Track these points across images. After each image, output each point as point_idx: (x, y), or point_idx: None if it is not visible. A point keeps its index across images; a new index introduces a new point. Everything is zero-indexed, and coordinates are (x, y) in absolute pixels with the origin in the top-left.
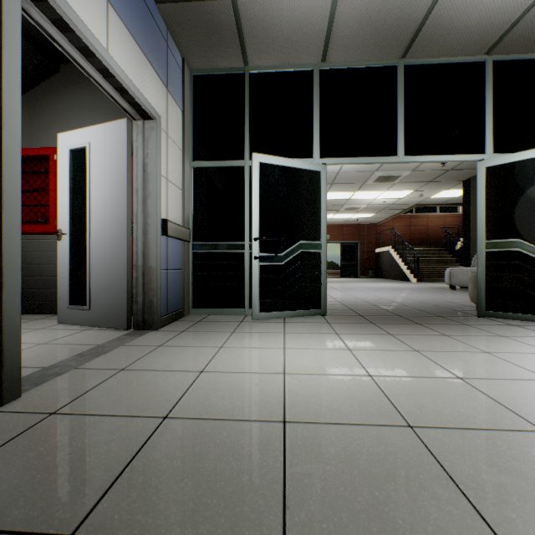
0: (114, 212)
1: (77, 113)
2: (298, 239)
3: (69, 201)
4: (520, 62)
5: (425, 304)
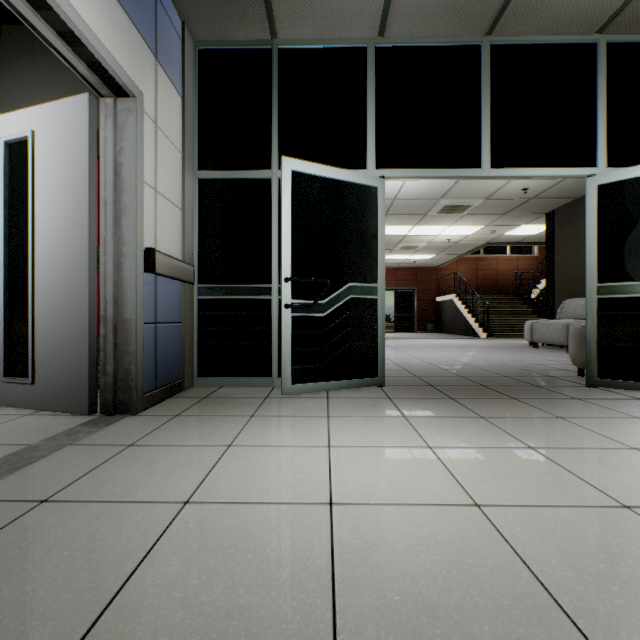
0: (69, 236)
1: (28, 96)
2: (346, 280)
3: (3, 220)
4: None
5: (510, 368)
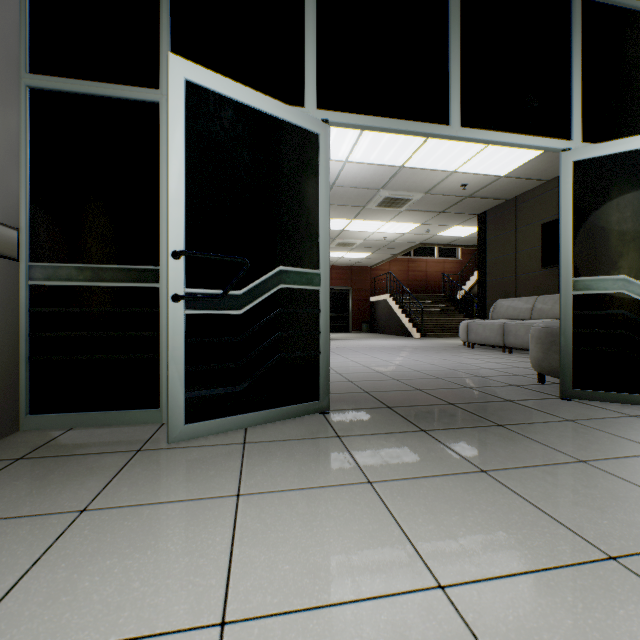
0: None
1: None
2: (274, 262)
3: None
4: (613, 8)
5: (465, 375)
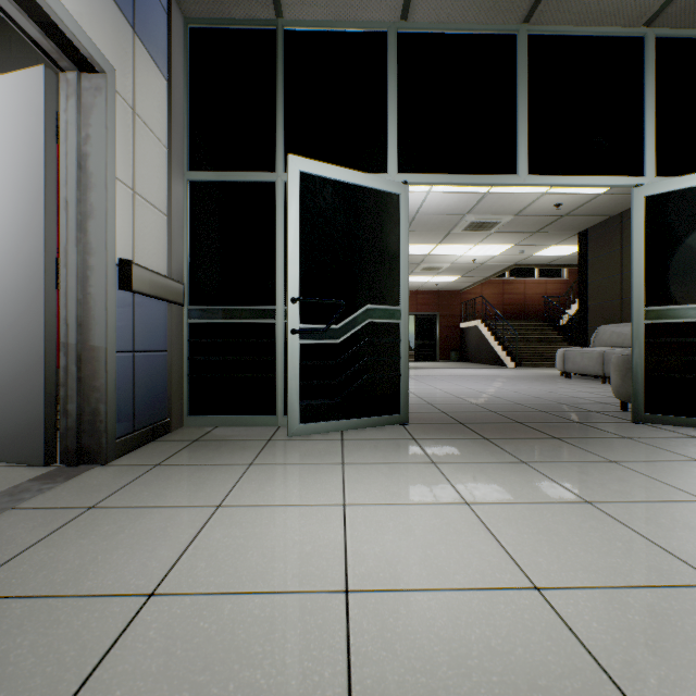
0: (20, 243)
1: None
2: (363, 302)
3: None
4: (692, 41)
5: (546, 401)
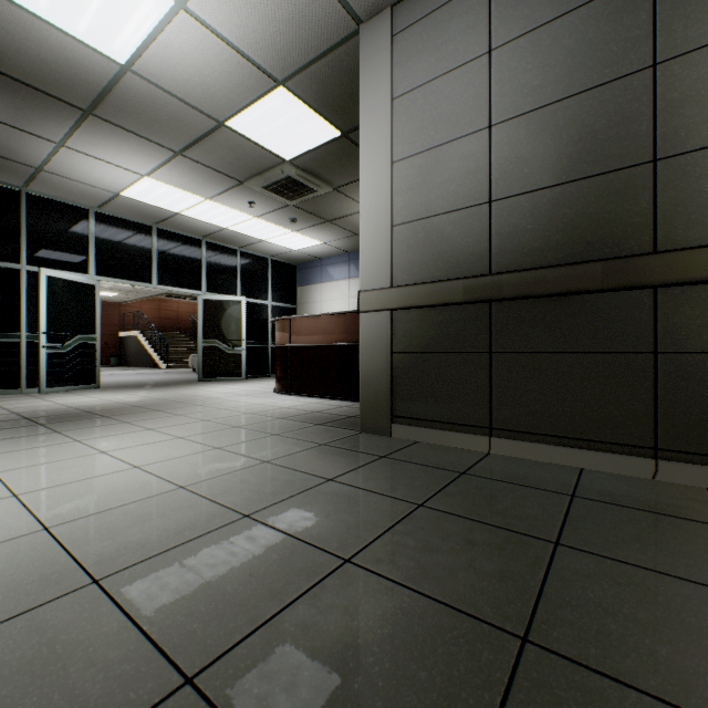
0: None
1: None
2: (79, 333)
3: None
4: (219, 246)
5: (172, 380)
